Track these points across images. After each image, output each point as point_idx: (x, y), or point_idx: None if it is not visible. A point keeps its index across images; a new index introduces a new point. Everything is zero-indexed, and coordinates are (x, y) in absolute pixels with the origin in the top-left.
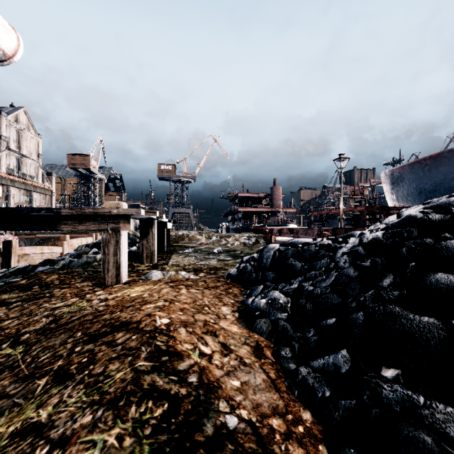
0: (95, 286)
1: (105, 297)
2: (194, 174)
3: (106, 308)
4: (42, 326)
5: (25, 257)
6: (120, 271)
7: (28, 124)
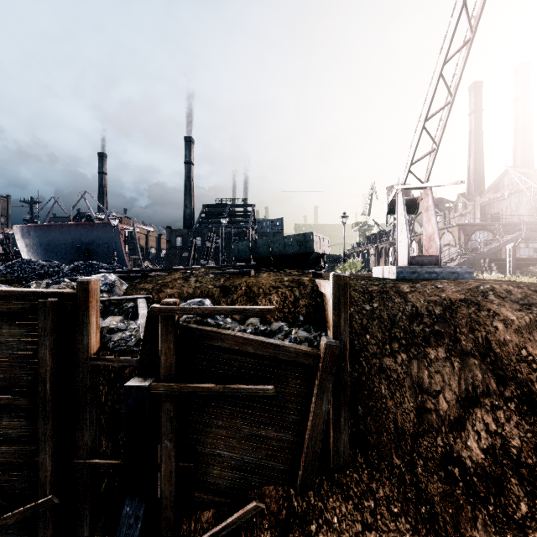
0: None
1: None
2: None
3: None
4: None
5: None
6: None
7: None
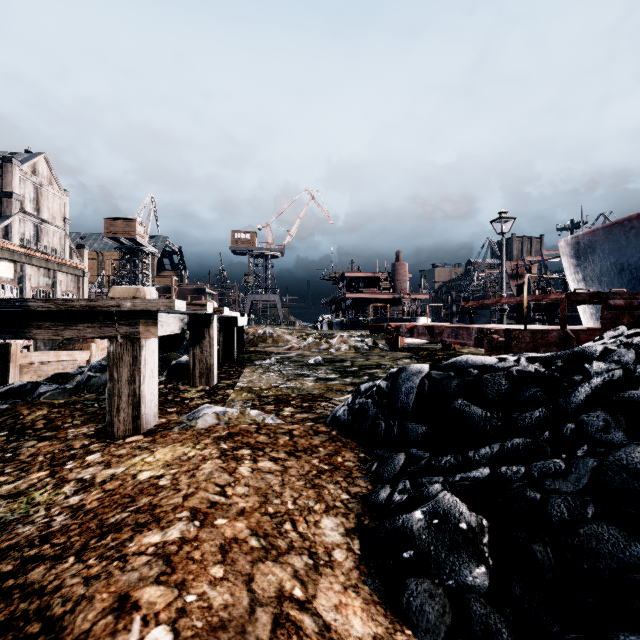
0: (95, 439)
1: (92, 476)
2: (283, 245)
3: (66, 523)
4: None
5: (32, 367)
6: (141, 410)
7: (51, 177)
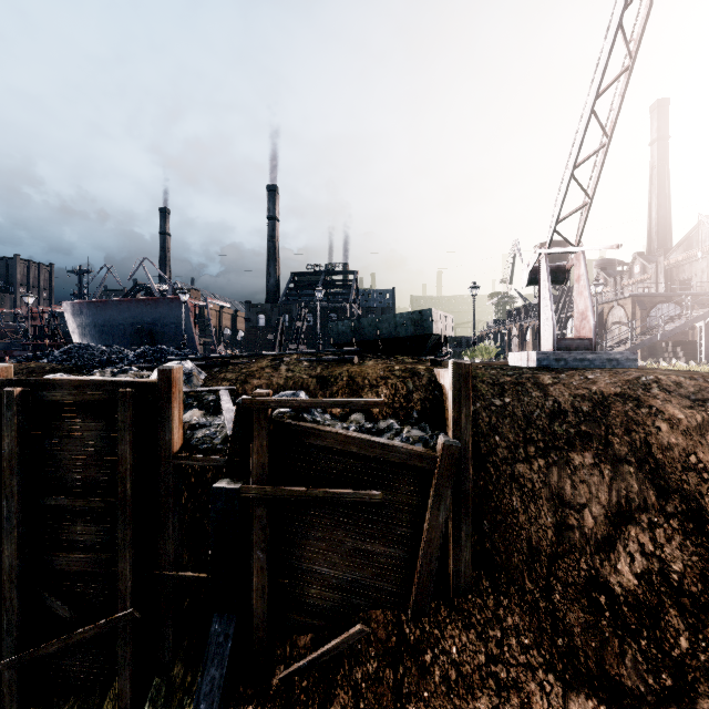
0: None
1: None
2: None
3: None
4: None
5: None
6: None
7: None
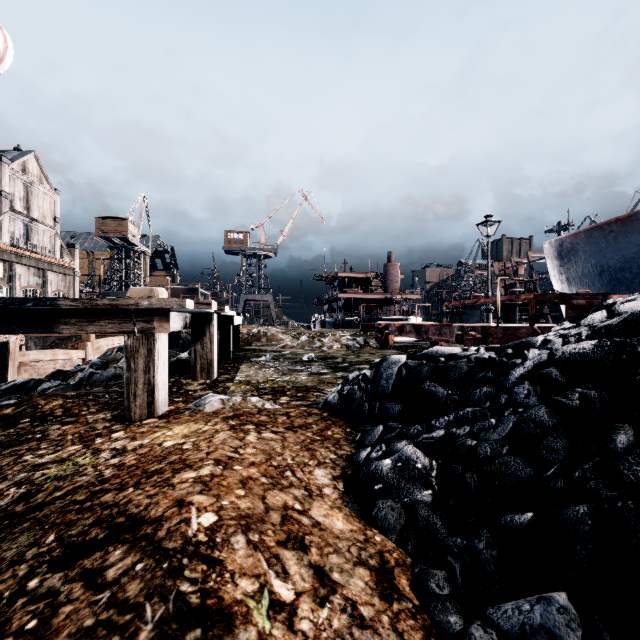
0: (114, 422)
1: (123, 446)
2: (276, 245)
3: (115, 473)
4: (2, 507)
5: (30, 365)
6: (155, 397)
7: (41, 175)
